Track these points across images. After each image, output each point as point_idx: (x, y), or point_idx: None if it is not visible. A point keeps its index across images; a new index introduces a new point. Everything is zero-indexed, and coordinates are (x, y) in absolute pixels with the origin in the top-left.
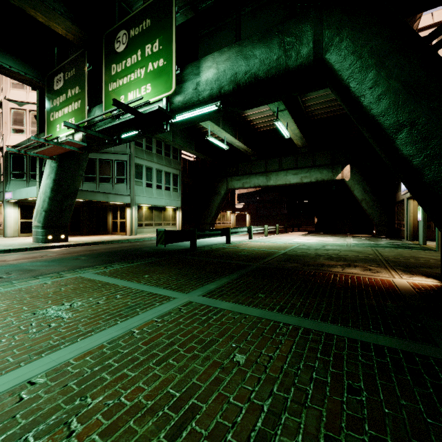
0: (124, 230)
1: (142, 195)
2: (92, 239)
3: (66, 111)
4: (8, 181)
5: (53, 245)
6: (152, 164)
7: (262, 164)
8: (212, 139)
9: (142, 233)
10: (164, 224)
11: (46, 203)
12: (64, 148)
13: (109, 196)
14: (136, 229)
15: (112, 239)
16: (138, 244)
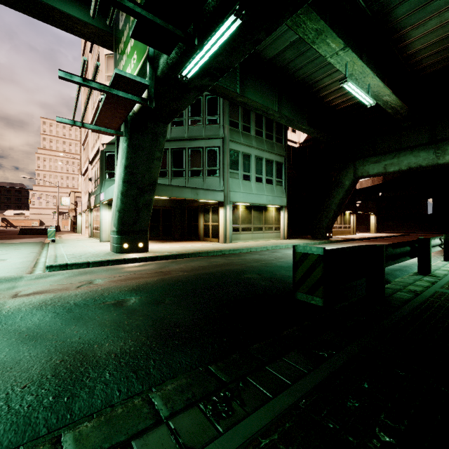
0: (217, 236)
1: (238, 190)
2: (176, 249)
3: (129, 49)
4: (103, 181)
5: (123, 258)
6: (250, 149)
7: (424, 130)
8: (351, 85)
9: (238, 239)
10: (264, 229)
11: (119, 200)
12: (116, 96)
13: (198, 192)
14: (231, 235)
15: (201, 249)
16: (235, 260)
